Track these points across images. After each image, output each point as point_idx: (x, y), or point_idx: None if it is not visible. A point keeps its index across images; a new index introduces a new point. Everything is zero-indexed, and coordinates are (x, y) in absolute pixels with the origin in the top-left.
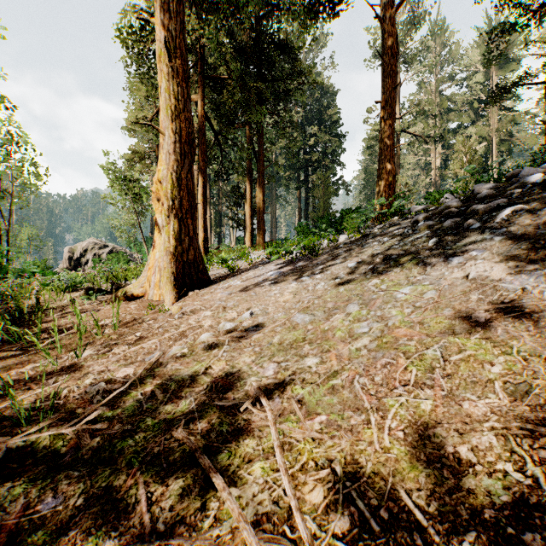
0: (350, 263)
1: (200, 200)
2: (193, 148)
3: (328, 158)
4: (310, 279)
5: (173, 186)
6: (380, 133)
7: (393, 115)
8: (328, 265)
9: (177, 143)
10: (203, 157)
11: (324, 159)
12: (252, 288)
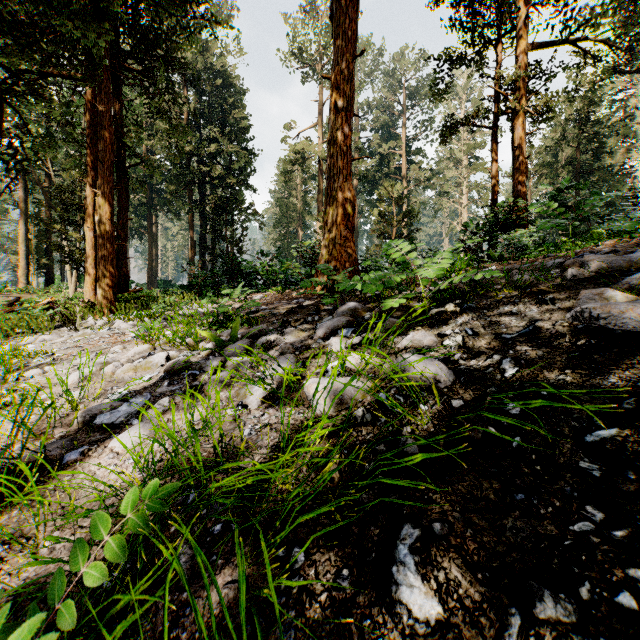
0: None
1: None
2: None
3: (234, 176)
4: None
5: None
6: (332, 131)
7: (352, 105)
8: None
9: None
10: None
11: (229, 176)
12: None
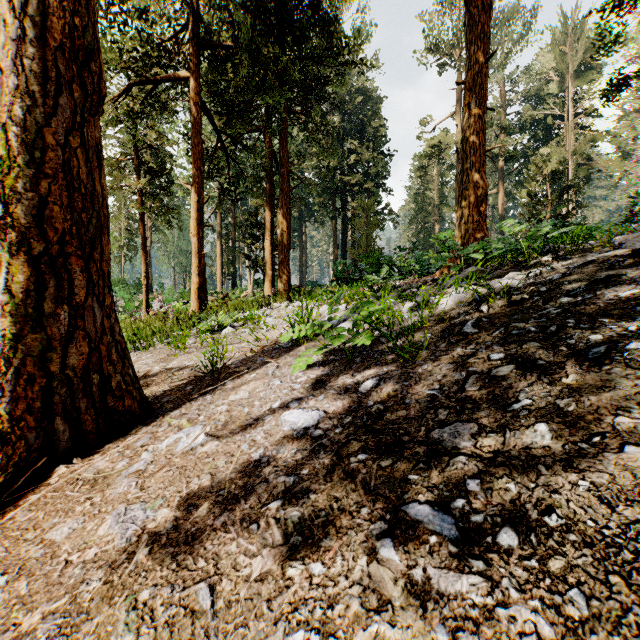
0: (637, 463)
1: (194, 227)
2: (90, 72)
3: (372, 181)
4: (470, 551)
5: (10, 162)
6: (464, 129)
7: (485, 101)
8: (498, 434)
9: (30, 46)
10: (198, 164)
11: (367, 181)
12: (220, 515)
